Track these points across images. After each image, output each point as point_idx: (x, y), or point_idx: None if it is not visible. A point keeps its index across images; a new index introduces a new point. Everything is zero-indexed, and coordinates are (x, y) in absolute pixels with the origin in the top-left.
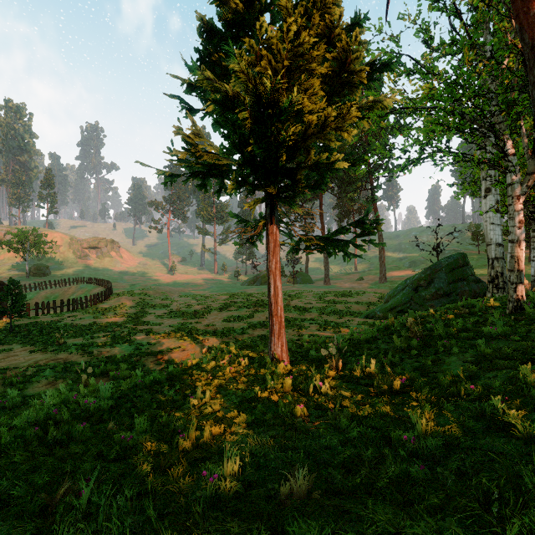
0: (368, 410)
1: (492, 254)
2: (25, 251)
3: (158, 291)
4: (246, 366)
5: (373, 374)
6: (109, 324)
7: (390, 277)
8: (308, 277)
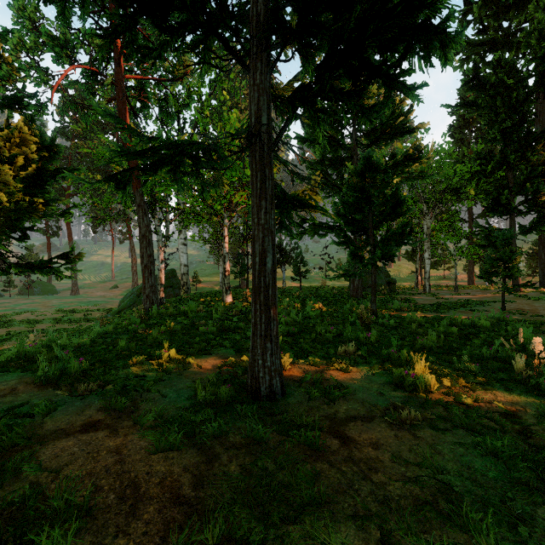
0: None
1: (182, 271)
2: None
3: None
4: None
5: None
6: None
7: None
8: (52, 287)
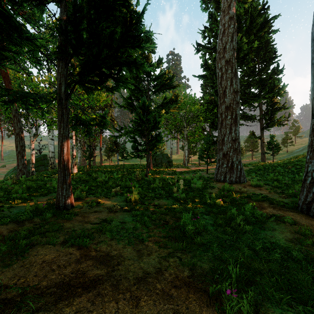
0: None
1: (50, 155)
2: None
3: None
4: None
5: None
6: None
7: None
8: None
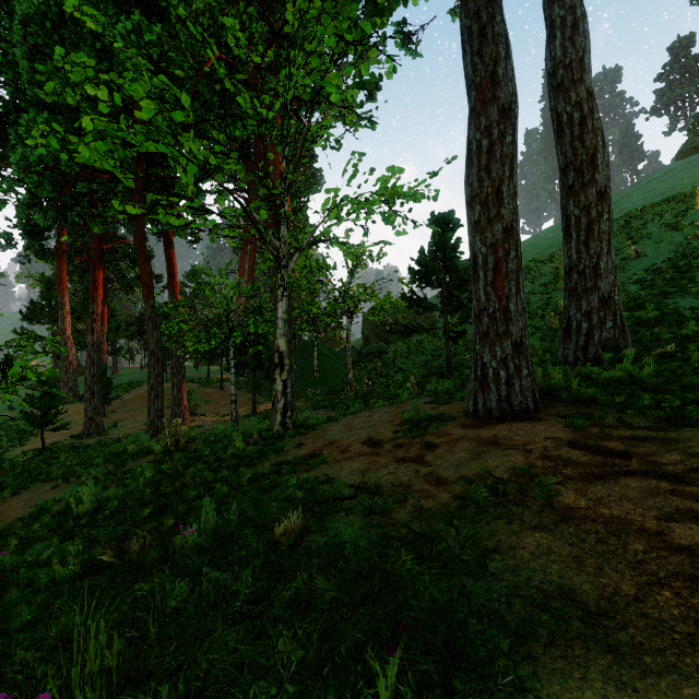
0: None
1: None
2: None
3: None
4: None
5: None
6: None
7: None
8: None
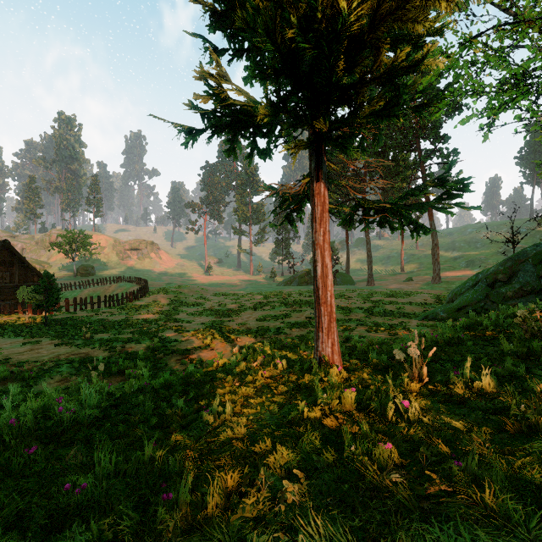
0: (540, 472)
1: None
2: (73, 252)
3: (192, 290)
4: (283, 370)
5: (488, 392)
6: (140, 321)
7: (445, 278)
8: (349, 278)
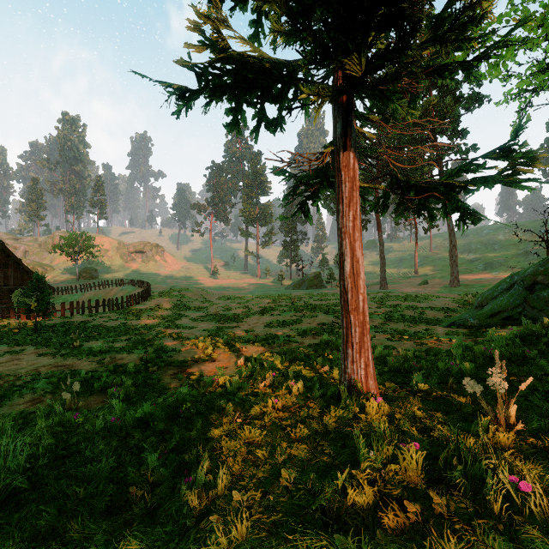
0: None
1: None
2: (75, 254)
3: (197, 293)
4: (299, 395)
5: None
6: (138, 326)
7: (463, 281)
8: None
